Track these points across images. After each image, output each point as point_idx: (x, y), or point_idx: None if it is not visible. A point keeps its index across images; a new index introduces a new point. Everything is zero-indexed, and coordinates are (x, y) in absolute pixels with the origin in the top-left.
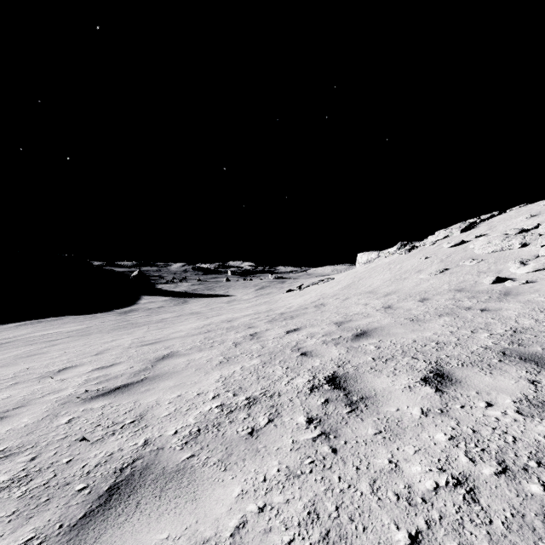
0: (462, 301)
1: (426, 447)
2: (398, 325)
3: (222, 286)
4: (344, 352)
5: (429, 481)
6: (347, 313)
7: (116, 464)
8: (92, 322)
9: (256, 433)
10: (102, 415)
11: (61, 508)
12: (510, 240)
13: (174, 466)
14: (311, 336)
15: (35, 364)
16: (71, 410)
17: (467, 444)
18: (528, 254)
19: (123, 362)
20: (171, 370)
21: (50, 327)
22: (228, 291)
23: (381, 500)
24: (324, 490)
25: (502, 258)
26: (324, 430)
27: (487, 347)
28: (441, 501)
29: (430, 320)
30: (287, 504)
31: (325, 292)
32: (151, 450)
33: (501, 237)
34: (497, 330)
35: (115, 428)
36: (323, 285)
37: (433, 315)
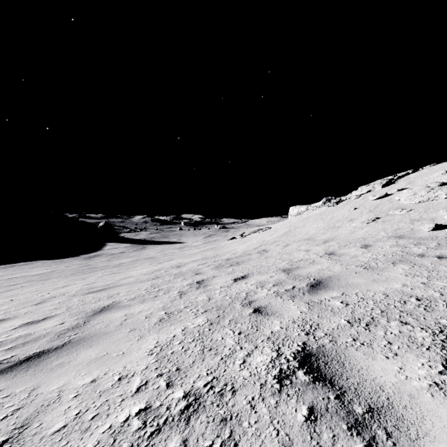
0: (410, 248)
1: None
2: (354, 274)
3: (176, 234)
4: (306, 310)
5: None
6: (291, 260)
7: None
8: (58, 266)
9: None
10: None
11: None
12: (436, 191)
13: None
14: (261, 286)
15: None
16: None
17: None
18: None
19: (58, 315)
20: (102, 329)
21: (19, 271)
22: (181, 239)
23: None
24: None
25: (431, 207)
26: None
27: None
28: None
29: (386, 268)
30: None
31: (265, 239)
32: None
33: (425, 189)
34: None
35: None
36: (262, 233)
37: (386, 262)
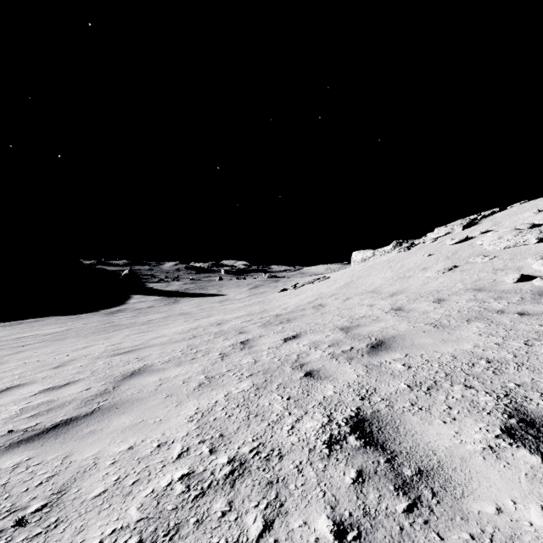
0: (489, 303)
1: None
2: (422, 333)
3: (215, 285)
4: (363, 374)
5: None
6: (351, 316)
7: None
8: (74, 323)
9: None
10: (4, 486)
11: None
12: (524, 235)
13: None
14: (314, 347)
15: None
16: None
17: None
18: None
19: (82, 380)
20: (135, 395)
21: (28, 329)
22: (221, 290)
23: None
24: None
25: (519, 254)
26: None
27: None
28: None
29: (459, 326)
30: None
31: (322, 291)
32: None
33: (512, 232)
34: None
35: (6, 525)
36: (319, 284)
37: (459, 320)
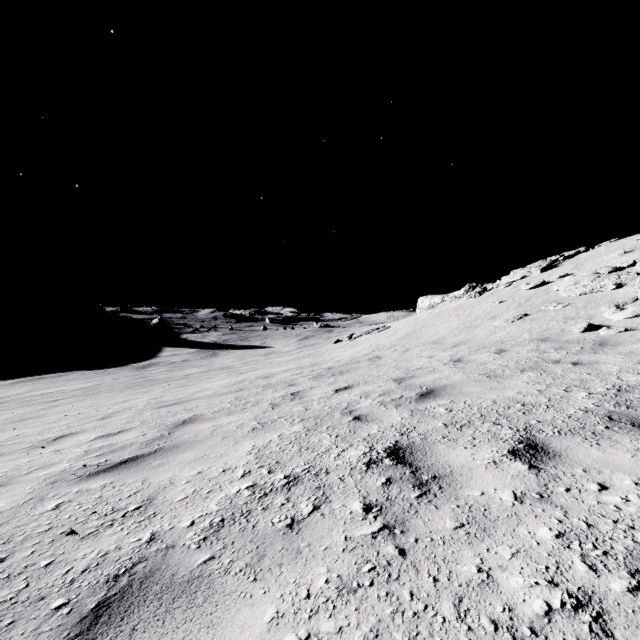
0: (549, 353)
1: (526, 548)
2: (473, 382)
3: (259, 336)
4: (407, 417)
5: (537, 601)
6: (408, 368)
7: (109, 569)
8: (103, 378)
9: (297, 526)
10: (100, 498)
11: (28, 637)
12: (602, 280)
13: (186, 573)
14: (365, 396)
15: (27, 430)
16: (61, 491)
17: (583, 545)
18: (624, 296)
19: (135, 428)
20: (192, 438)
21: (52, 385)
22: (266, 342)
23: (472, 630)
24: (391, 614)
25: (593, 301)
26: (387, 522)
27: (587, 409)
28: (558, 633)
29: (511, 376)
30: (339, 635)
31: (381, 343)
32: (157, 548)
33: (590, 276)
34: (597, 389)
35: (114, 517)
36: (378, 335)
37: (514, 370)
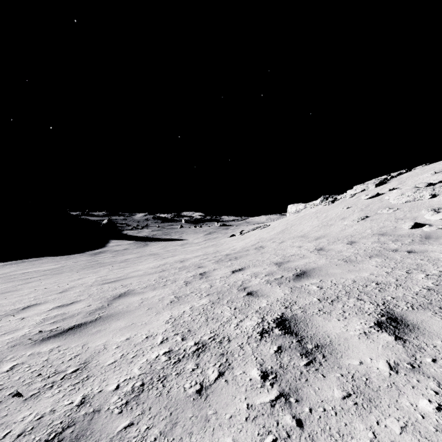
0: (388, 244)
1: (413, 422)
2: (334, 266)
3: (177, 232)
4: (288, 293)
5: None
6: (284, 255)
7: (41, 434)
8: (66, 262)
9: (205, 392)
10: (47, 361)
11: None
12: (421, 192)
13: (107, 440)
14: (255, 276)
15: (5, 301)
16: (18, 354)
17: None
18: (438, 203)
19: (83, 300)
20: (125, 309)
21: (31, 266)
22: (182, 236)
23: None
24: None
25: (416, 207)
26: (283, 390)
27: (429, 288)
28: None
29: (362, 261)
30: None
31: (263, 236)
32: (85, 412)
33: (412, 189)
34: (431, 271)
35: (55, 379)
36: (260, 231)
37: (364, 256)
